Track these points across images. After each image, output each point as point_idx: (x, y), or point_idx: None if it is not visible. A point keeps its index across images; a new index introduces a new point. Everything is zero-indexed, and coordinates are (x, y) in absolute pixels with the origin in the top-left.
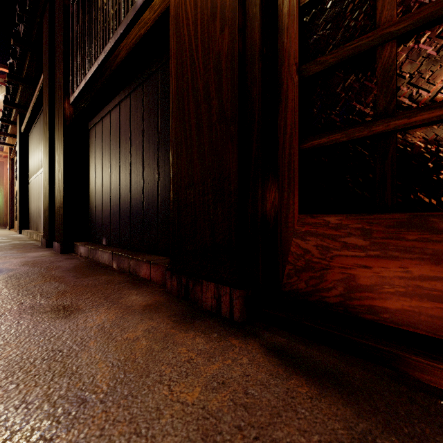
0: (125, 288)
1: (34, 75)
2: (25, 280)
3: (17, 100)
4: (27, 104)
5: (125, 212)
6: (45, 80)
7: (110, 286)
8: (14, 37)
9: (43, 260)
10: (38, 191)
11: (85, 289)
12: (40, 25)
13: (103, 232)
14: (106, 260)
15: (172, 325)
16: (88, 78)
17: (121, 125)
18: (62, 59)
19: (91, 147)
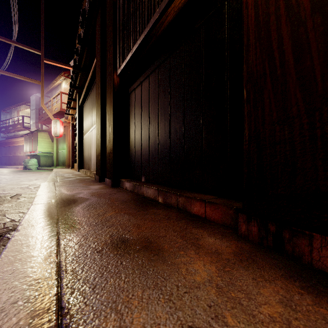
0: (189, 226)
1: (88, 64)
2: (101, 210)
3: (77, 84)
4: (82, 85)
5: (164, 155)
6: (97, 64)
7: (173, 223)
8: (78, 39)
9: (103, 192)
10: (89, 143)
11: (154, 224)
12: (94, 27)
13: (142, 171)
14: (151, 195)
15: (309, 298)
16: (135, 50)
17: (160, 84)
18: (112, 43)
19: (131, 106)
